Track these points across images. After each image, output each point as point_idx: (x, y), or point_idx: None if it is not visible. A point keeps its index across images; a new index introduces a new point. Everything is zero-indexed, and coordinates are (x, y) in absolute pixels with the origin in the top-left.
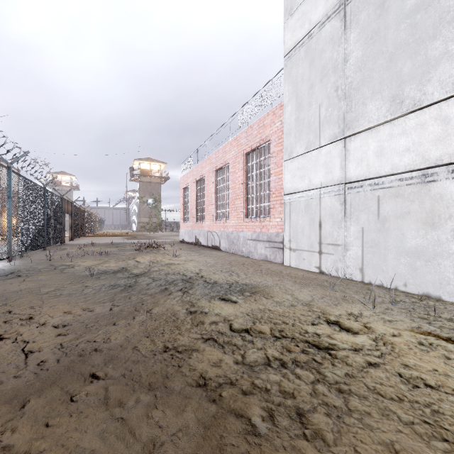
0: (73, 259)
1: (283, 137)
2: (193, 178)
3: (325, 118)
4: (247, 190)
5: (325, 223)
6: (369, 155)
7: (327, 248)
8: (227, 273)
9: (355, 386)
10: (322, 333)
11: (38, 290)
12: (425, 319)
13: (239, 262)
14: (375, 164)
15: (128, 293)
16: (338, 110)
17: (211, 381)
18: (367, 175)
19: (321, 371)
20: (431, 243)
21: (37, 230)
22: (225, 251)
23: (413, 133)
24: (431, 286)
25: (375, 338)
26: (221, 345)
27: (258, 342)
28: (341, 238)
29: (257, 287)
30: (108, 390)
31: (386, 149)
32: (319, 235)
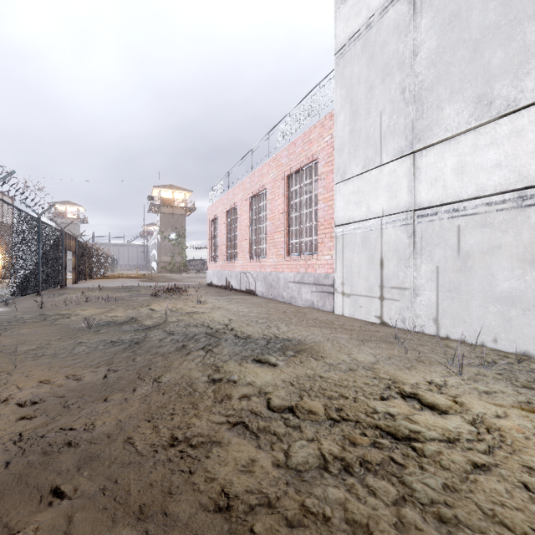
0: (71, 306)
1: (334, 154)
2: (223, 207)
3: (389, 128)
4: (289, 221)
5: (388, 261)
6: (446, 174)
7: (390, 293)
8: (264, 324)
9: (463, 509)
10: (397, 413)
11: (14, 349)
12: (533, 389)
13: (279, 310)
14: (454, 185)
15: (133, 352)
16: (404, 117)
17: (238, 502)
18: (444, 199)
19: (406, 480)
20: (531, 286)
21: (28, 270)
22: (261, 296)
23: (505, 143)
24: (531, 343)
25: (473, 420)
26: (255, 433)
27: (308, 428)
28: (409, 280)
29: (302, 344)
30: (73, 521)
31: (469, 165)
32: (380, 276)
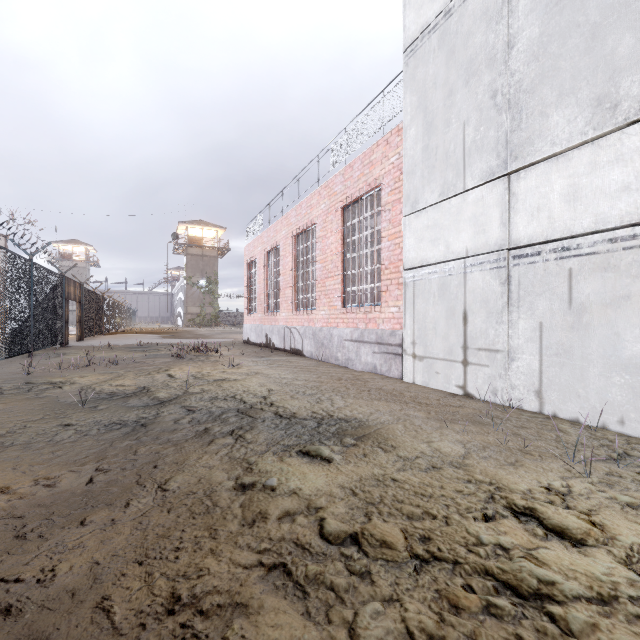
0: (68, 372)
1: (402, 179)
2: (262, 247)
3: (474, 143)
4: (345, 264)
5: (473, 315)
6: (552, 201)
7: (477, 356)
8: (313, 397)
9: None
10: (513, 546)
11: None
12: None
13: (332, 376)
14: (564, 216)
15: (137, 440)
16: (496, 128)
17: None
18: (549, 234)
19: None
20: None
21: (16, 325)
22: (310, 357)
23: (636, 159)
24: None
25: (627, 557)
26: (301, 587)
27: (382, 576)
28: (502, 340)
29: (365, 426)
30: None
31: (584, 189)
32: (463, 334)
